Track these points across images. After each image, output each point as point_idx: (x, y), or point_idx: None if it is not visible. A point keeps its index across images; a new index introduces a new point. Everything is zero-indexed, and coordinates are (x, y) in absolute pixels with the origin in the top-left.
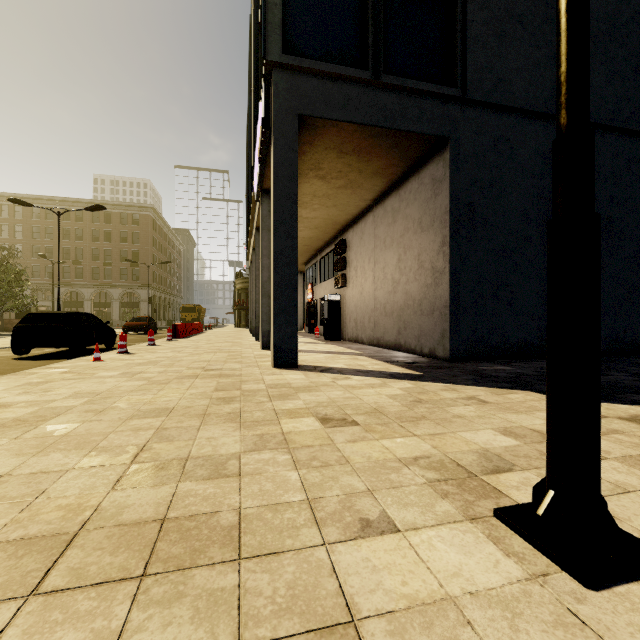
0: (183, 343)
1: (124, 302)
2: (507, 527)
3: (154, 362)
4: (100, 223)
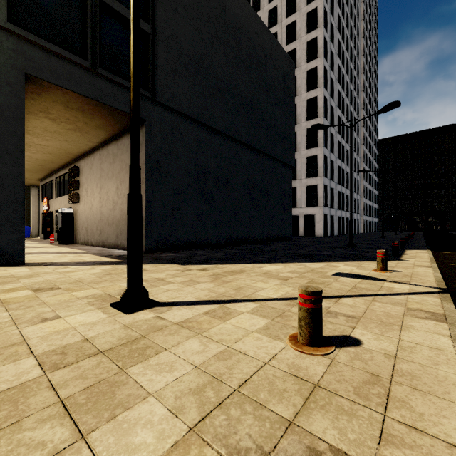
0: None
1: None
2: (113, 307)
3: None
4: None
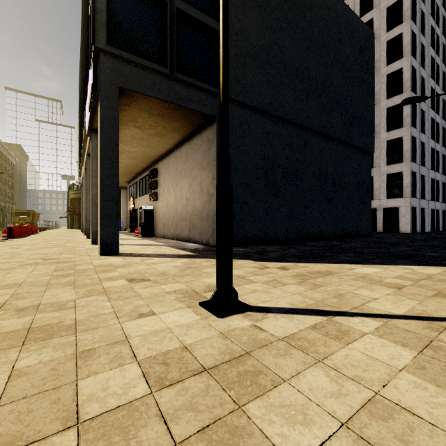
0: (19, 242)
1: None
2: (202, 307)
3: None
4: None
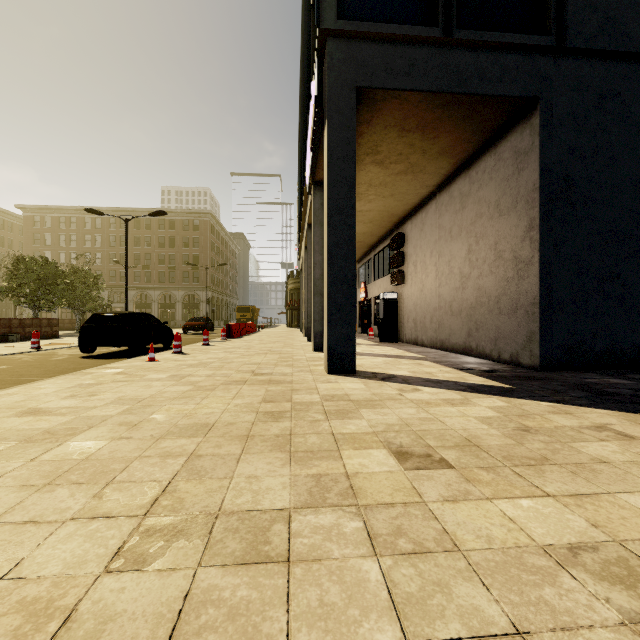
0: (236, 343)
1: (186, 303)
2: None
3: (204, 364)
4: (165, 230)
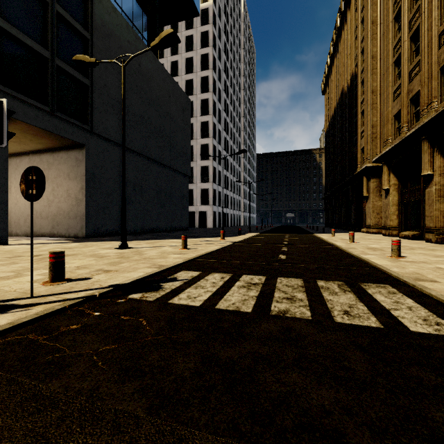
0: None
1: None
2: (116, 249)
3: None
4: None
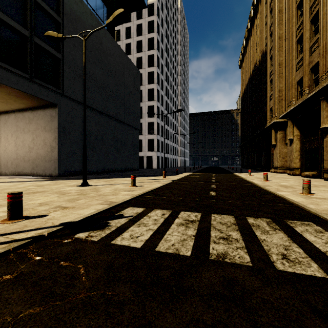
0: None
1: None
2: (78, 186)
3: None
4: None
